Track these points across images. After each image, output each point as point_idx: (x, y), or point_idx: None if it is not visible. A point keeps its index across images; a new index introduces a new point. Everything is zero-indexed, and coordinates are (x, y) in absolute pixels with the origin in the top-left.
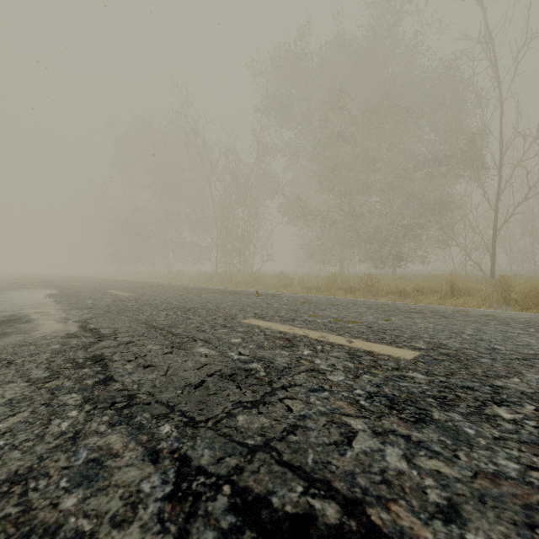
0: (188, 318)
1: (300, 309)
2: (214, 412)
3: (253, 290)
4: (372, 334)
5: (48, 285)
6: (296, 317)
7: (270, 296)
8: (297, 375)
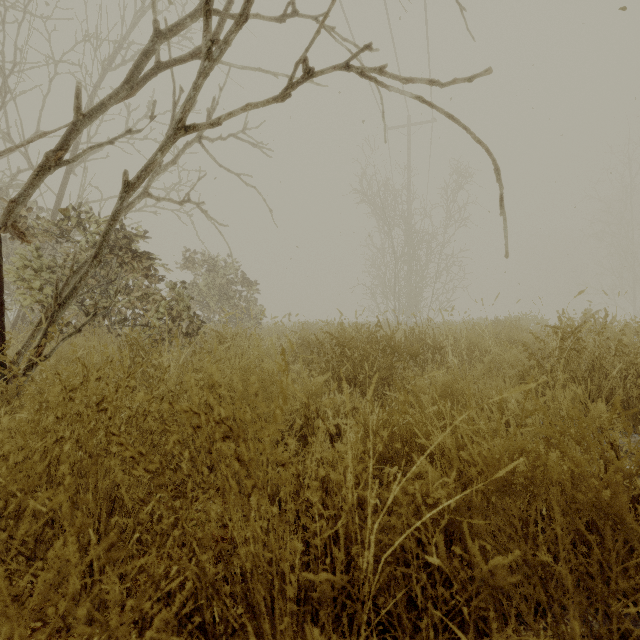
0: None
1: None
2: None
3: None
4: None
5: None
6: None
7: None
8: None
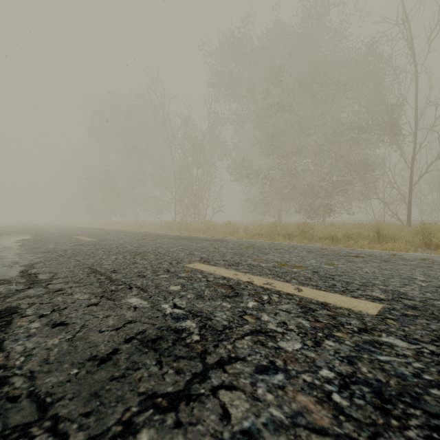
0: (134, 262)
1: (244, 253)
2: (105, 420)
3: (204, 236)
4: (321, 281)
5: (28, 231)
6: (240, 262)
7: (218, 241)
8: (240, 340)
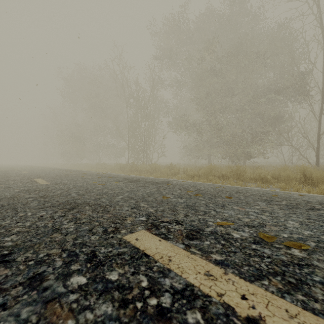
0: (56, 228)
1: (197, 205)
2: None
3: (151, 178)
4: None
5: (3, 173)
6: (200, 226)
7: (164, 184)
8: None
